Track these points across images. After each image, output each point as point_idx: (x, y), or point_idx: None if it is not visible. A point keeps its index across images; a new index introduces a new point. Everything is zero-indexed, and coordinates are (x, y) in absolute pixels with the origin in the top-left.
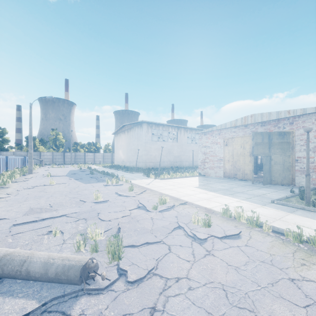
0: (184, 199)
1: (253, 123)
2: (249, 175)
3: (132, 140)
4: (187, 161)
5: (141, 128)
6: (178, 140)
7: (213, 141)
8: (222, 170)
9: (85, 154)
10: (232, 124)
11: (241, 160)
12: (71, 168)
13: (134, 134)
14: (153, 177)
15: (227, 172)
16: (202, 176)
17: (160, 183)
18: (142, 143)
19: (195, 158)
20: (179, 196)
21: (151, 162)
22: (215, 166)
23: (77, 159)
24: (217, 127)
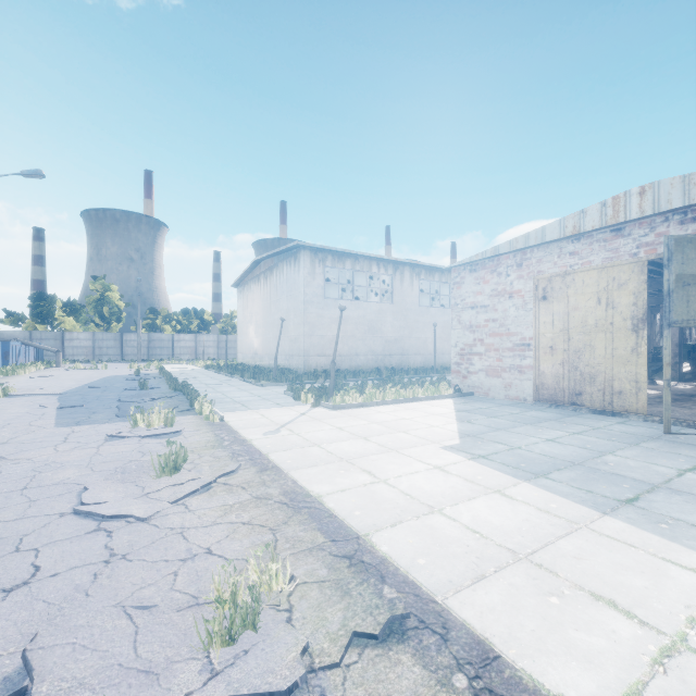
0: (394, 550)
1: (646, 217)
2: (629, 395)
3: (275, 299)
4: (419, 354)
5: (297, 263)
6: (397, 299)
7: (499, 290)
8: (531, 377)
9: (173, 338)
10: (567, 228)
11: (598, 345)
12: (120, 371)
13: (280, 282)
14: (310, 402)
15: (548, 386)
16: (465, 397)
17: (322, 425)
18: (299, 305)
19: (441, 346)
20: (374, 516)
21: (322, 354)
22: (506, 365)
23: (155, 350)
24: (513, 242)
